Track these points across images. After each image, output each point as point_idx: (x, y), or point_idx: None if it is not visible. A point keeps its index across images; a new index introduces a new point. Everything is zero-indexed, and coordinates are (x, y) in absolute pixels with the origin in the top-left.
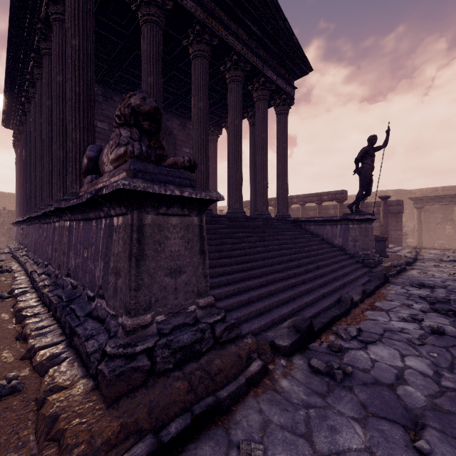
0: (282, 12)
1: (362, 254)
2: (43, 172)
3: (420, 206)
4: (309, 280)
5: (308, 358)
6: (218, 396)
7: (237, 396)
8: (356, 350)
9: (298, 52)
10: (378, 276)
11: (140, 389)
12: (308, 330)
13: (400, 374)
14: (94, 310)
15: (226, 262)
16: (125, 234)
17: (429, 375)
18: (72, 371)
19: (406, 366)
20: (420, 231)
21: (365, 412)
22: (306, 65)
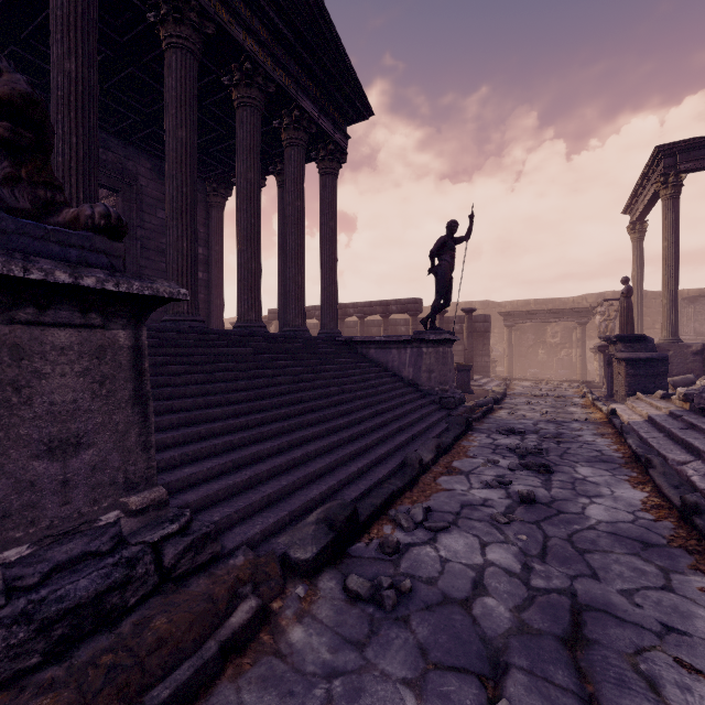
0: (327, 12)
1: (439, 390)
2: None
3: (511, 324)
4: (361, 435)
5: (344, 575)
6: (147, 703)
7: (196, 688)
8: (421, 545)
9: (351, 81)
10: (459, 422)
11: None
12: (348, 524)
13: (479, 577)
14: None
15: (216, 414)
16: None
17: (517, 573)
18: None
19: (487, 562)
20: (510, 357)
21: (424, 664)
22: (365, 105)
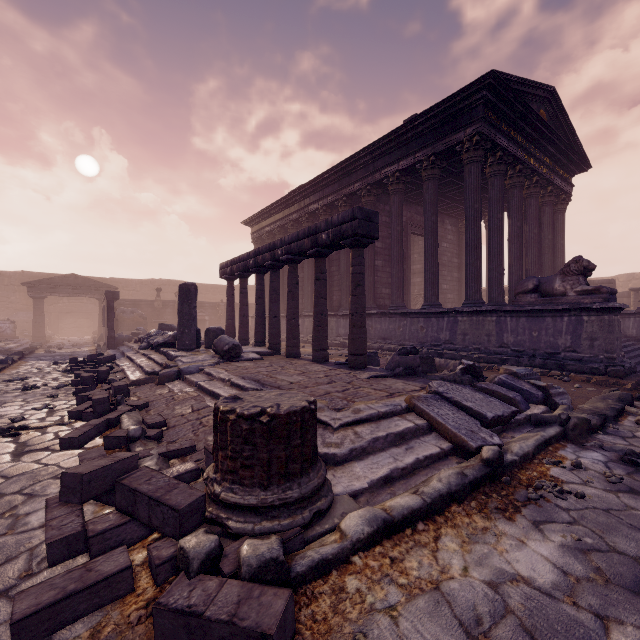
0: (573, 129)
1: None
2: (393, 279)
3: None
4: (635, 357)
5: None
6: None
7: None
8: None
9: (582, 158)
10: None
11: (625, 377)
12: None
13: None
14: (565, 357)
15: None
16: (601, 323)
17: None
18: (583, 375)
19: None
20: None
21: None
22: (587, 165)
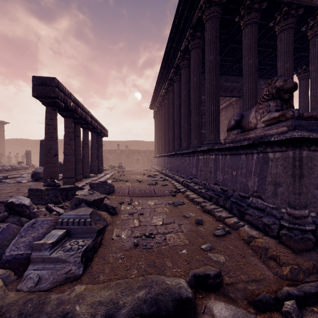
0: None
1: None
2: (181, 129)
3: None
4: None
5: None
6: None
7: None
8: None
9: None
10: None
11: (311, 251)
12: None
13: None
14: (251, 203)
15: None
16: (285, 162)
17: None
18: (254, 231)
19: None
20: None
21: None
22: None
